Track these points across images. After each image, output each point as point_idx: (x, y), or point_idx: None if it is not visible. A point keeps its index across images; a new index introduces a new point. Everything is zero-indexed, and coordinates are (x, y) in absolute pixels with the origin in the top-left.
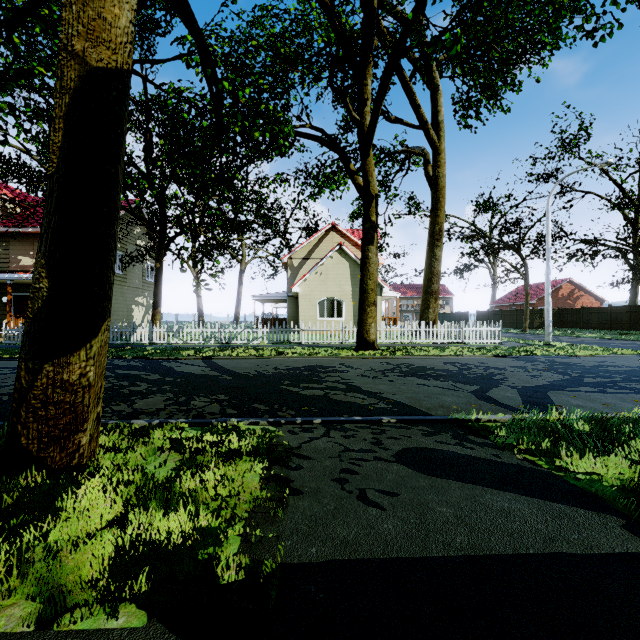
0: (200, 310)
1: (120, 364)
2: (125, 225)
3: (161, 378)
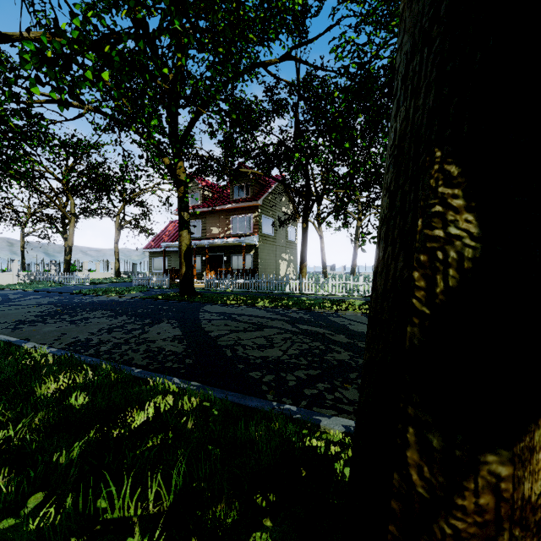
0: (323, 263)
1: (293, 316)
2: (274, 196)
3: (351, 342)
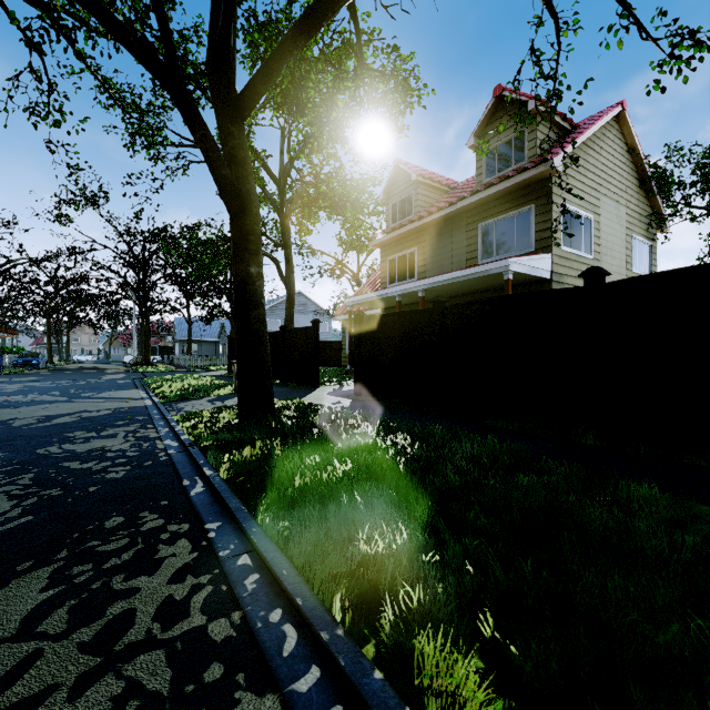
0: None
1: None
2: None
3: None
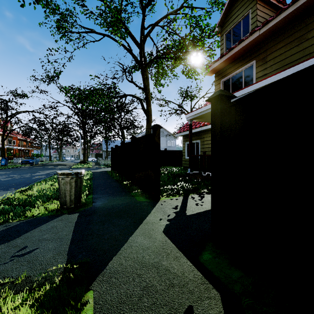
0: None
1: None
2: None
3: None
